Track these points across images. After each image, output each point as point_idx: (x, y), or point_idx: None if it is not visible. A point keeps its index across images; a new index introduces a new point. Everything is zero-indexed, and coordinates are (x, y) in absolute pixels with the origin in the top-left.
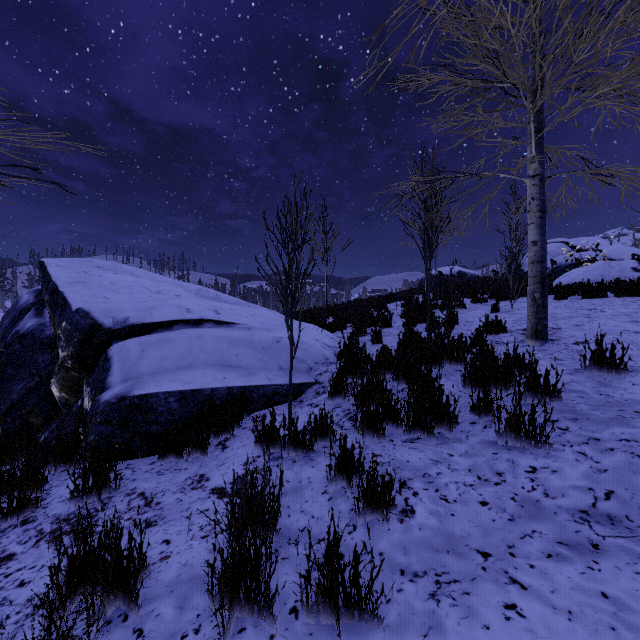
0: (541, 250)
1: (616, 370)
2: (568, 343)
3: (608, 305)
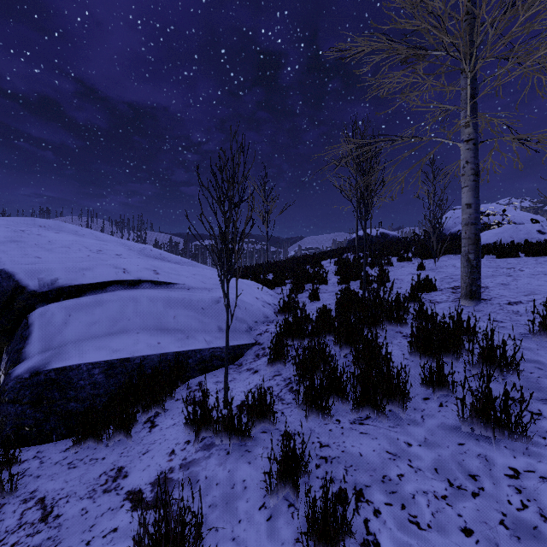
0: (475, 212)
1: None
2: (502, 303)
3: (523, 264)
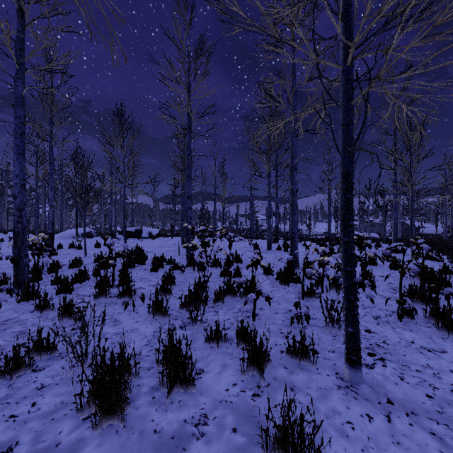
0: None
1: None
2: None
3: None
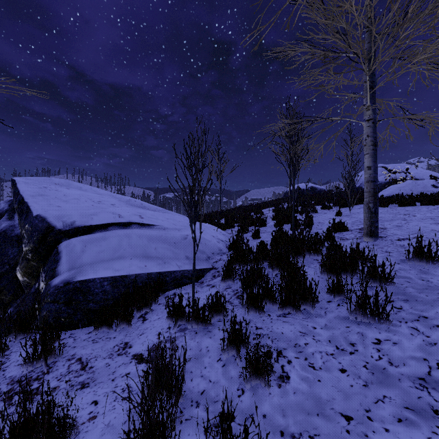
0: (374, 173)
1: (432, 261)
2: (393, 239)
3: (417, 211)
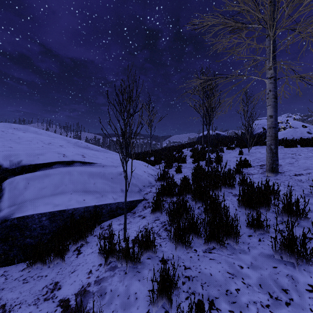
0: (275, 120)
1: None
2: (291, 175)
3: (300, 151)
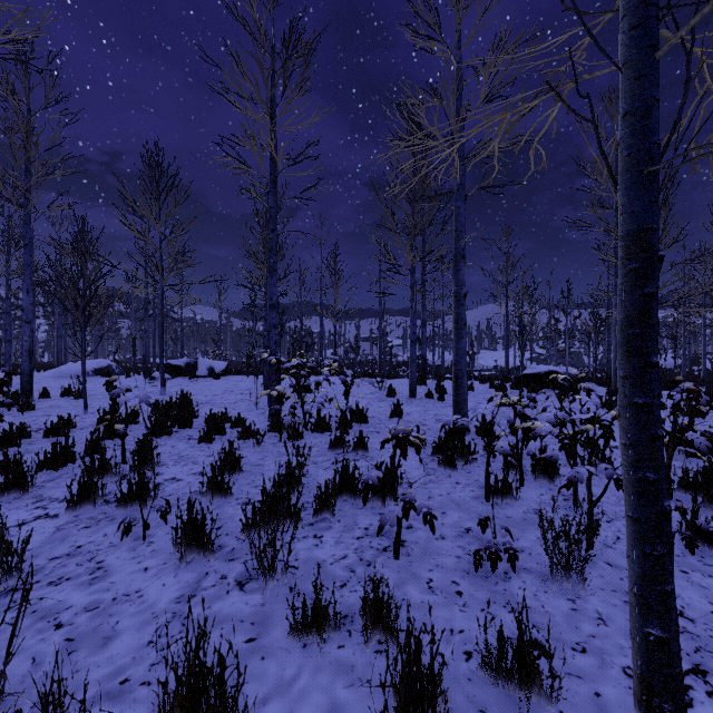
0: None
1: None
2: None
3: None
